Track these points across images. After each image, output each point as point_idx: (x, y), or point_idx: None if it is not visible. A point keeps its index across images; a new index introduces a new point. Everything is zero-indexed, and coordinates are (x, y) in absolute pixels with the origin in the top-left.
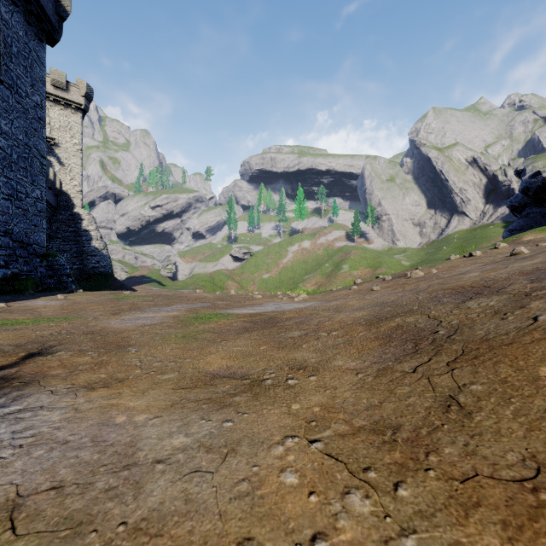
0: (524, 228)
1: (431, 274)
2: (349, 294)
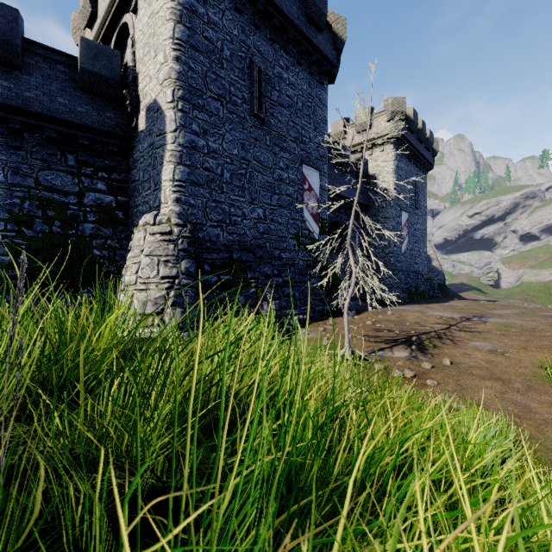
0: None
1: None
2: None
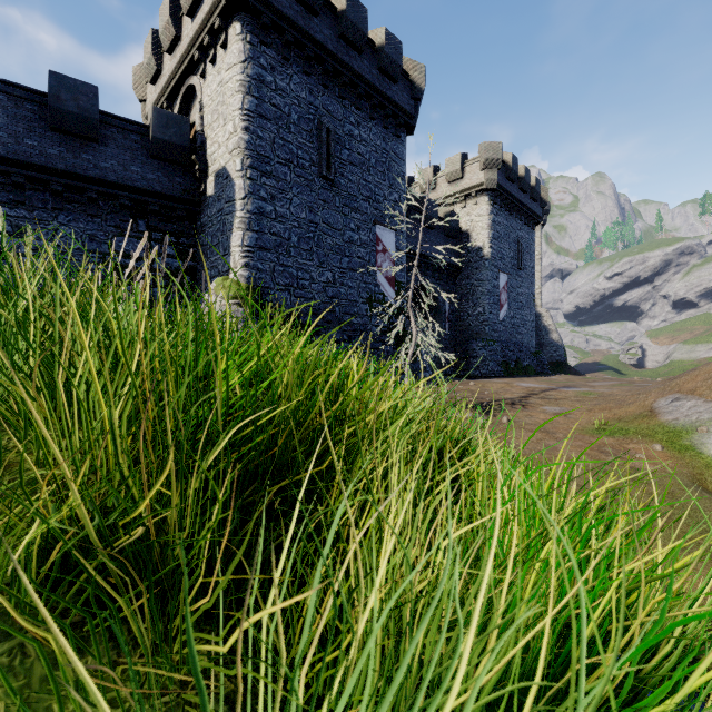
0: None
1: None
2: None
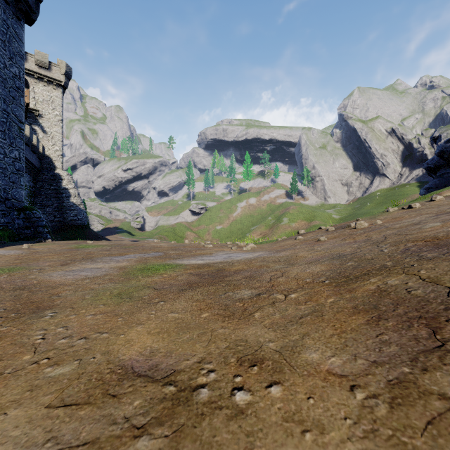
0: (439, 186)
1: (376, 224)
2: (296, 244)
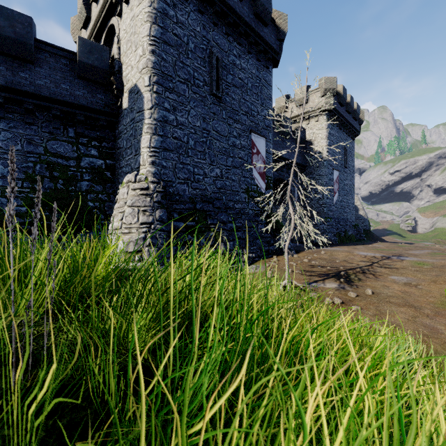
0: None
1: None
2: None
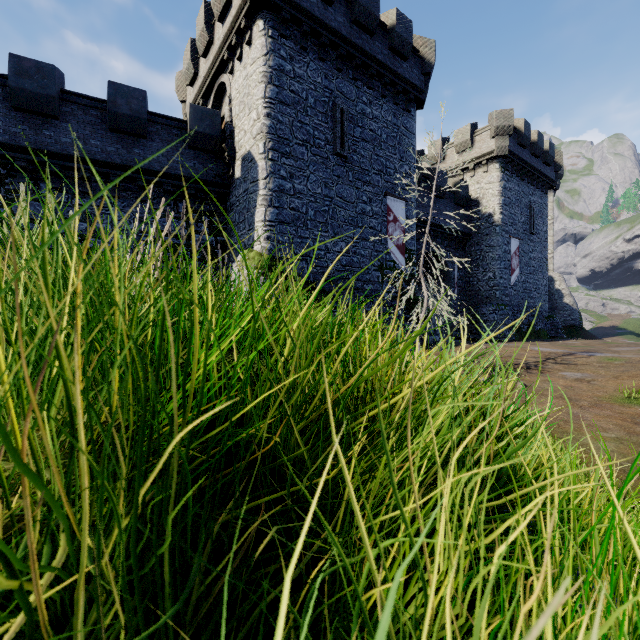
0: None
1: None
2: None
